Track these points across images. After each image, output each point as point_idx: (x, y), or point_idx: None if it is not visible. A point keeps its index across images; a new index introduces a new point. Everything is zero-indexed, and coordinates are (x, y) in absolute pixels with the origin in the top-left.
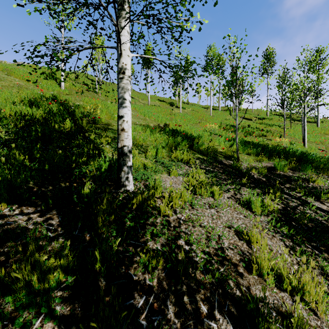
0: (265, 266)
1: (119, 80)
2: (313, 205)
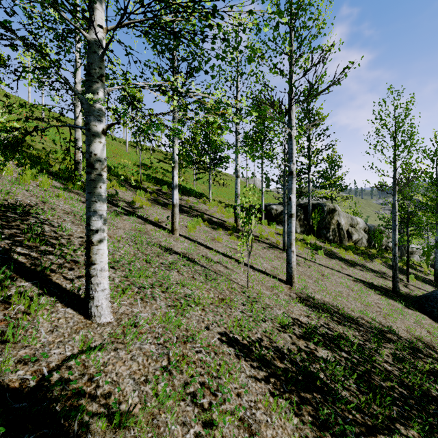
0: (137, 199)
1: (76, 129)
2: (170, 200)
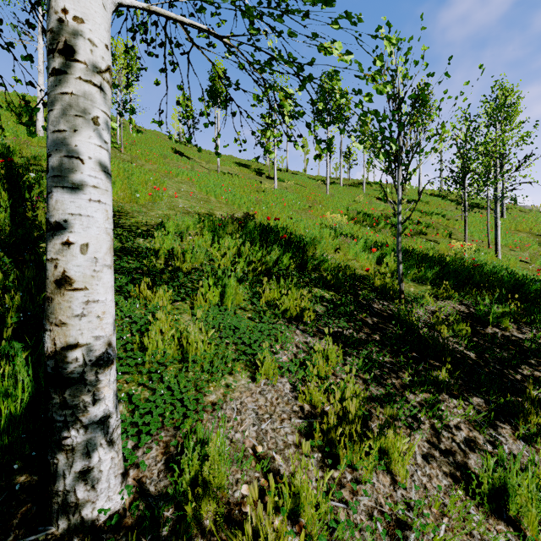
0: None
1: (50, 83)
2: None
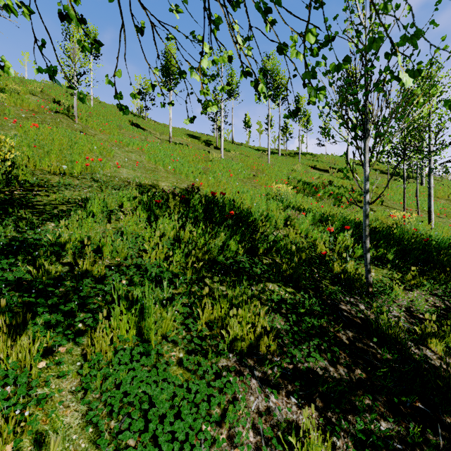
0: None
1: None
2: None
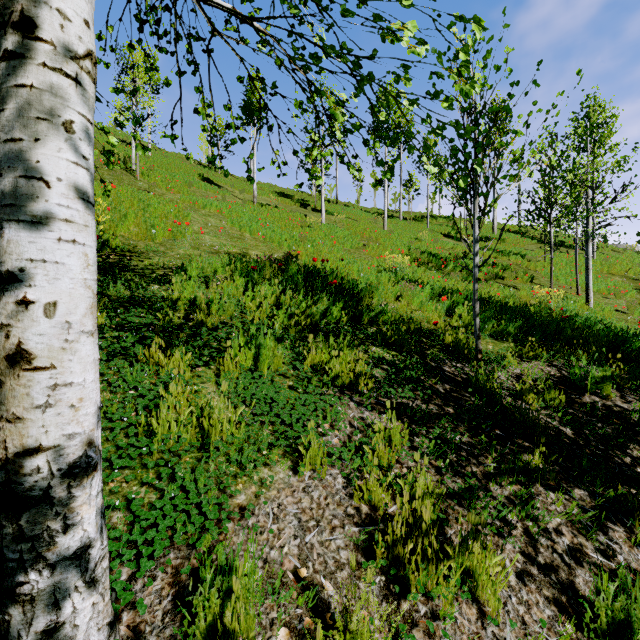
0: None
1: (2, 72)
2: None
